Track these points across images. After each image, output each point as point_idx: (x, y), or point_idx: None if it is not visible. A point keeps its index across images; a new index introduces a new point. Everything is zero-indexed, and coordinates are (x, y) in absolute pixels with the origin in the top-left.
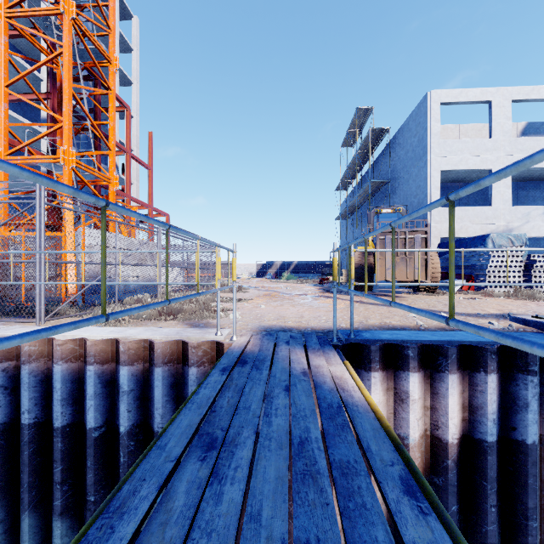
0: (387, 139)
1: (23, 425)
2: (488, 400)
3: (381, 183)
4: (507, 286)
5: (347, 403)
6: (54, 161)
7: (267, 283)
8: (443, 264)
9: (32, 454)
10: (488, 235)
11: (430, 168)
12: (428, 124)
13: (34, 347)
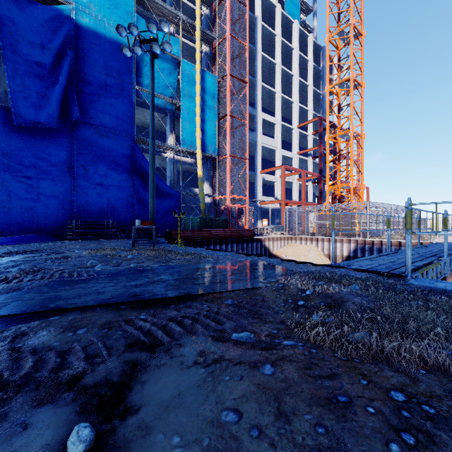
0: None
1: None
2: None
3: None
4: None
5: None
6: (346, 186)
7: None
8: None
9: None
10: None
11: None
12: None
13: (377, 242)
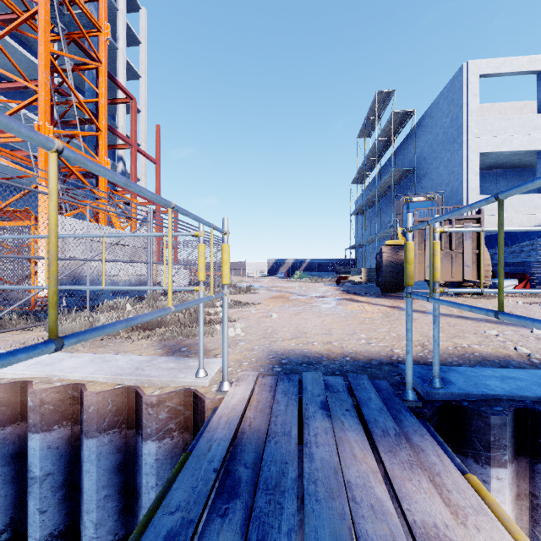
0: (411, 123)
1: None
2: None
3: (405, 171)
4: None
5: None
6: None
7: (278, 282)
8: None
9: None
10: None
11: (467, 151)
12: (465, 100)
13: None
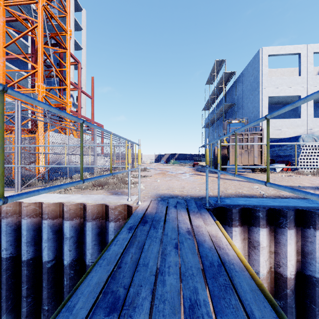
0: (234, 78)
1: (2, 258)
2: (316, 248)
3: (230, 105)
4: (312, 168)
5: (224, 261)
6: (32, 92)
7: (161, 166)
8: (270, 154)
9: (8, 277)
10: (300, 136)
11: (261, 95)
12: (260, 68)
13: (9, 207)
